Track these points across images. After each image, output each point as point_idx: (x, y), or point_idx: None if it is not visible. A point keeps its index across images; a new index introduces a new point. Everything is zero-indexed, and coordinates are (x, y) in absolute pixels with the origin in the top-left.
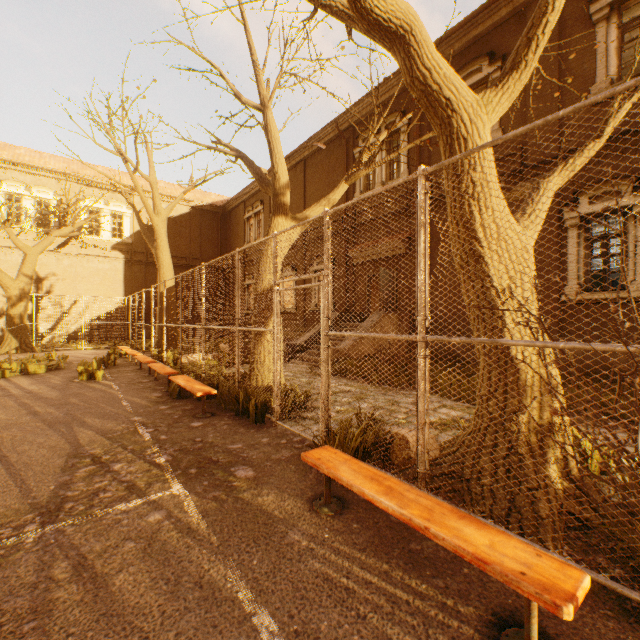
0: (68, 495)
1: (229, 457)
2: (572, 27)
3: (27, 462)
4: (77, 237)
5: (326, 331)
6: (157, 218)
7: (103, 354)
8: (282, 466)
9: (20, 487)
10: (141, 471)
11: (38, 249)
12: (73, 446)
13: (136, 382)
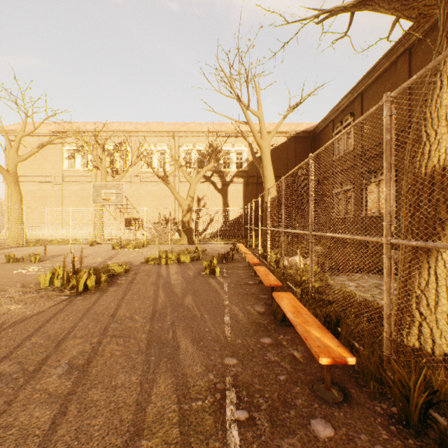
0: None
1: None
2: None
3: None
4: (217, 171)
5: None
6: (263, 143)
7: (228, 248)
8: None
9: None
10: None
11: (196, 180)
12: (132, 422)
13: (242, 283)
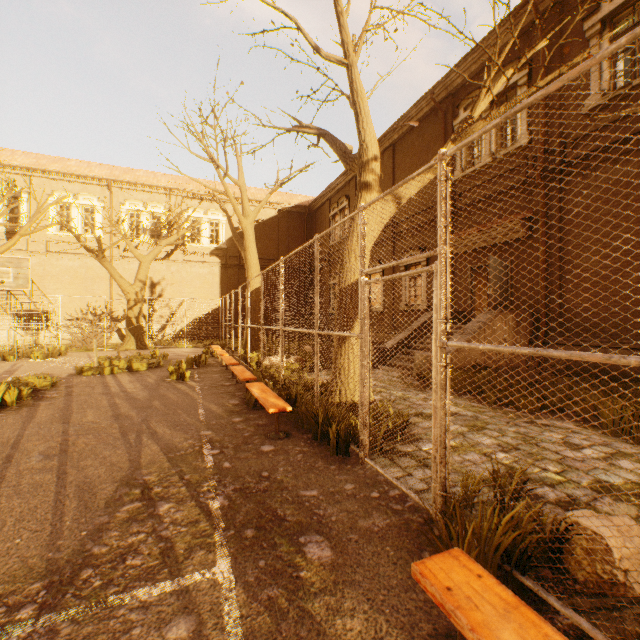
0: (93, 552)
1: (299, 513)
2: None
3: (79, 485)
4: (182, 245)
5: (442, 340)
6: (245, 220)
7: (199, 352)
8: (374, 546)
9: (53, 526)
10: (187, 522)
11: (150, 257)
12: (131, 466)
13: (218, 385)
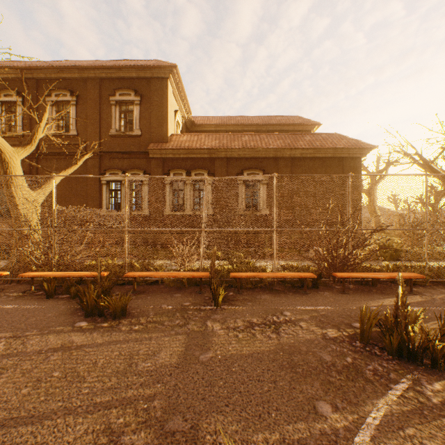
0: None
1: None
2: (105, 101)
3: None
4: None
5: None
6: None
7: None
8: None
9: None
10: None
11: None
12: None
13: None
